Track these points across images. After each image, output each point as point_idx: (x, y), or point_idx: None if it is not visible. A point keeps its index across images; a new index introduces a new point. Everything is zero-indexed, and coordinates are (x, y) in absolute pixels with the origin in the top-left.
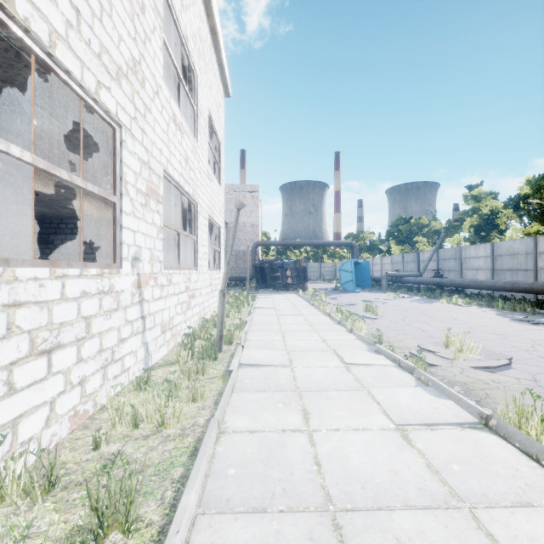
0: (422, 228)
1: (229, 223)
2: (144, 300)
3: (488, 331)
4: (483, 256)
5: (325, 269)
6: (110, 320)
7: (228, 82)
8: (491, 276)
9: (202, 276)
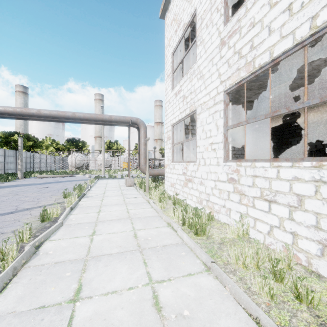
0: None
1: None
2: None
3: None
4: None
5: None
6: None
7: None
8: None
9: None
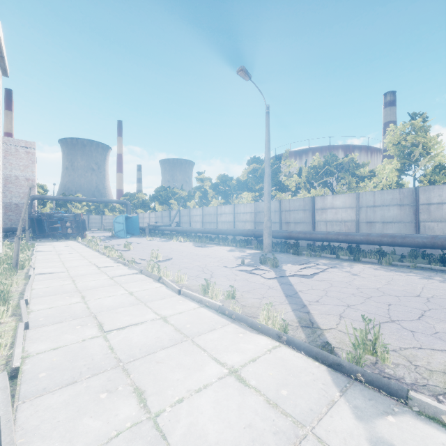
0: (174, 194)
1: None
2: None
3: (179, 251)
4: (199, 214)
5: (106, 220)
6: None
7: (7, 67)
8: (202, 226)
9: None
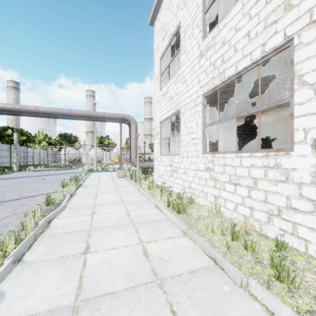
0: None
1: None
2: None
3: None
4: None
5: None
6: (277, 187)
7: None
8: None
9: None
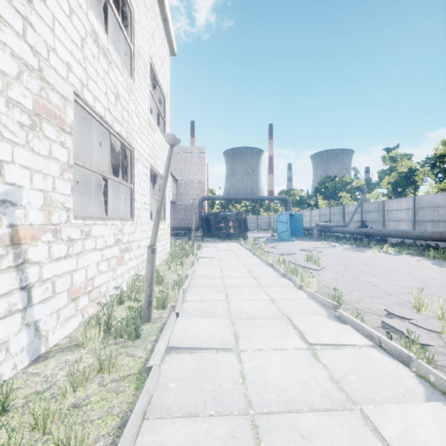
0: (345, 185)
1: (179, 180)
2: (30, 262)
3: (442, 285)
4: (404, 208)
5: (261, 220)
6: None
7: (173, 39)
8: (413, 227)
9: (141, 227)
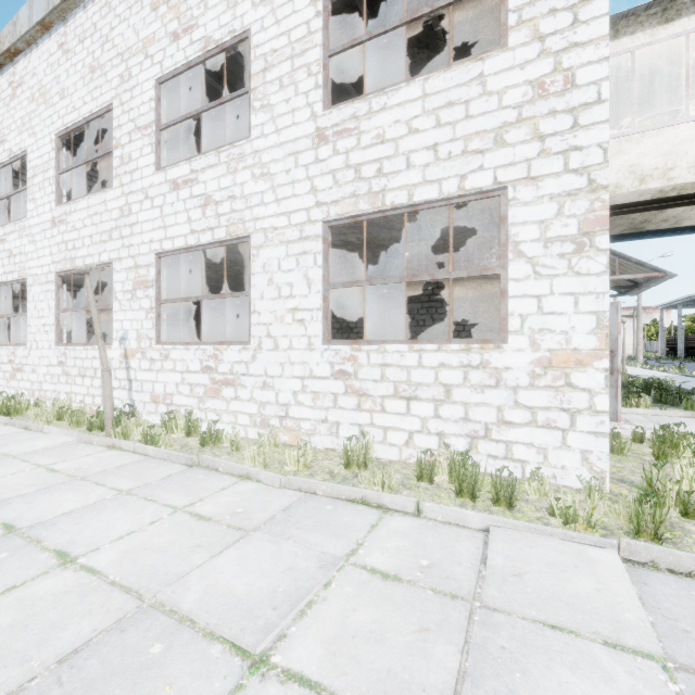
0: None
1: None
2: (132, 368)
3: None
4: None
5: None
6: None
7: None
8: None
9: (279, 355)
